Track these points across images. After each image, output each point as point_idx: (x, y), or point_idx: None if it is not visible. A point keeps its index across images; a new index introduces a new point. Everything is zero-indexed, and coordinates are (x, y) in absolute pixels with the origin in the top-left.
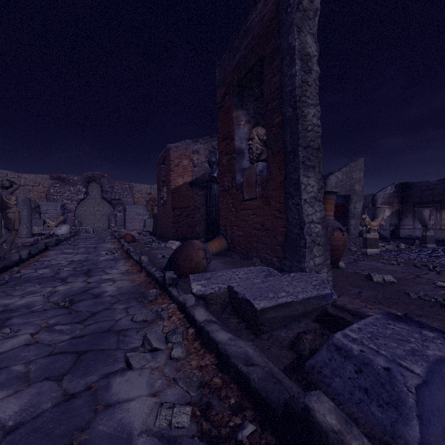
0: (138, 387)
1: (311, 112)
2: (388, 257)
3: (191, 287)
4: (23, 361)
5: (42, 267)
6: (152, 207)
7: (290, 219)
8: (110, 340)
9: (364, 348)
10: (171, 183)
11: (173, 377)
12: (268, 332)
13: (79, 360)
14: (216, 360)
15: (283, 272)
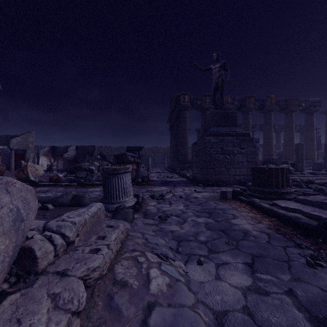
0: None
1: None
2: None
3: None
4: None
5: None
6: None
7: None
8: None
9: None
10: None
11: None
12: None
13: None
14: None
15: None
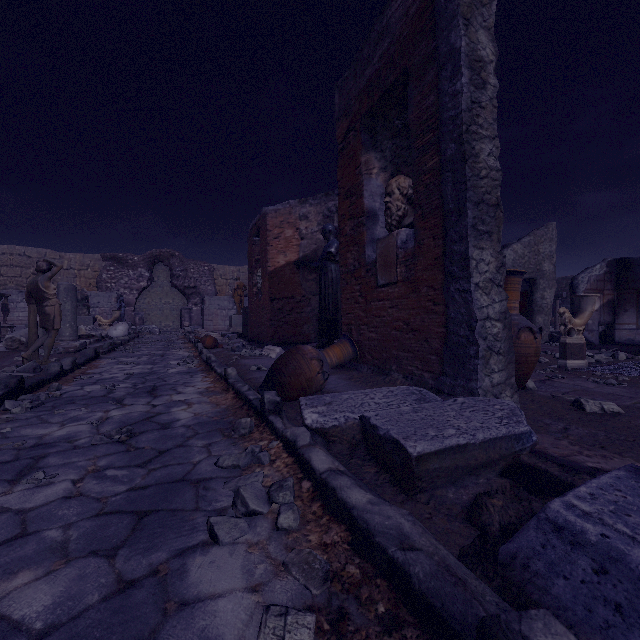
0: (228, 575)
1: (485, 149)
2: (602, 373)
3: (303, 416)
4: (61, 523)
5: (91, 382)
6: (241, 298)
7: (452, 314)
8: (186, 495)
9: (607, 530)
10: (268, 264)
11: (282, 561)
12: (426, 491)
13: (140, 525)
14: (349, 535)
15: (441, 394)
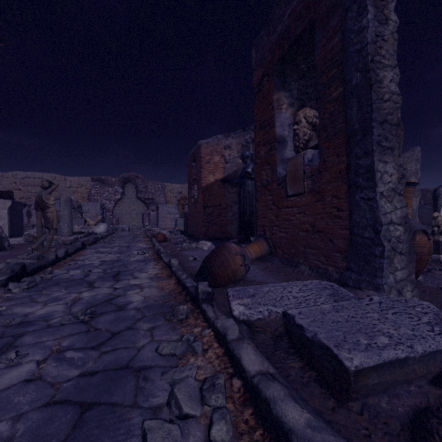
0: None
1: (387, 76)
2: None
3: (231, 308)
4: (13, 413)
5: (75, 267)
6: (183, 206)
7: (357, 218)
8: (127, 385)
9: None
10: (202, 181)
11: None
12: (358, 399)
13: (81, 421)
14: None
15: (346, 287)
